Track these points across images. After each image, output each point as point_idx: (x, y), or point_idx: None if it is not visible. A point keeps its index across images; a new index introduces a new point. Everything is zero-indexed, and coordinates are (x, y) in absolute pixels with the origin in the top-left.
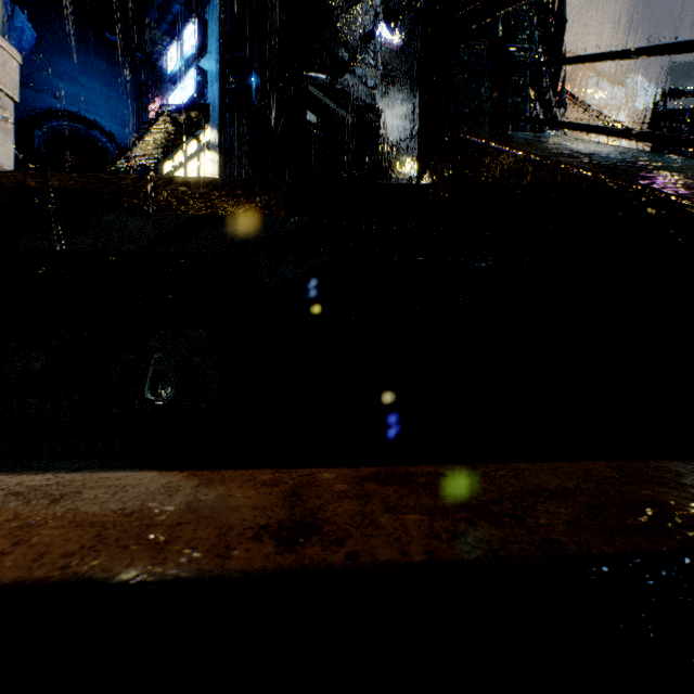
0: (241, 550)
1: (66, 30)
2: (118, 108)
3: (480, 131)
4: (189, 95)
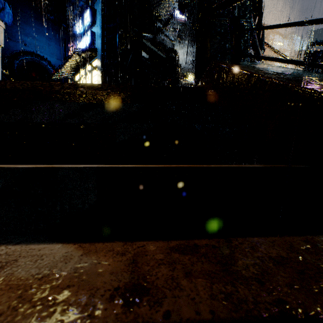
0: (101, 309)
1: (29, 13)
2: (54, 50)
3: (226, 61)
4: (87, 44)
